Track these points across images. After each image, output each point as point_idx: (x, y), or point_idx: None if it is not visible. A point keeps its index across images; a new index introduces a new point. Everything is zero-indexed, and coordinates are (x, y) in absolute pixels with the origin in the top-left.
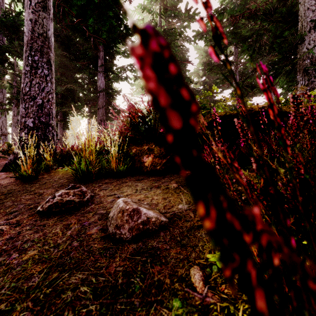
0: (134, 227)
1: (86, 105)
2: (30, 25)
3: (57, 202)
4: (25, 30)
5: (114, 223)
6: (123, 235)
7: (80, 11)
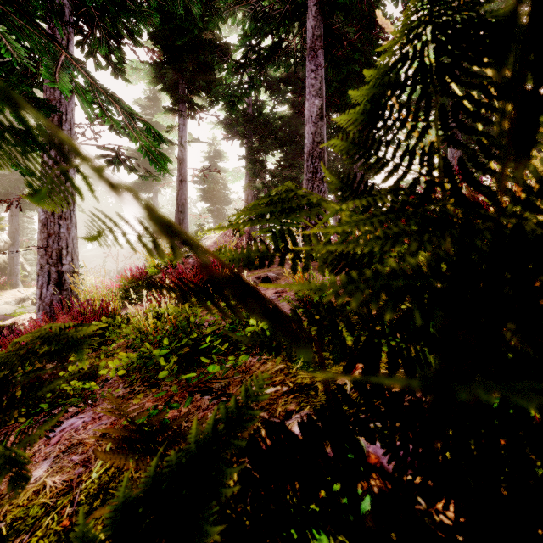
0: None
1: (332, 192)
2: (312, 137)
3: None
4: (306, 142)
5: None
6: None
7: (338, 86)
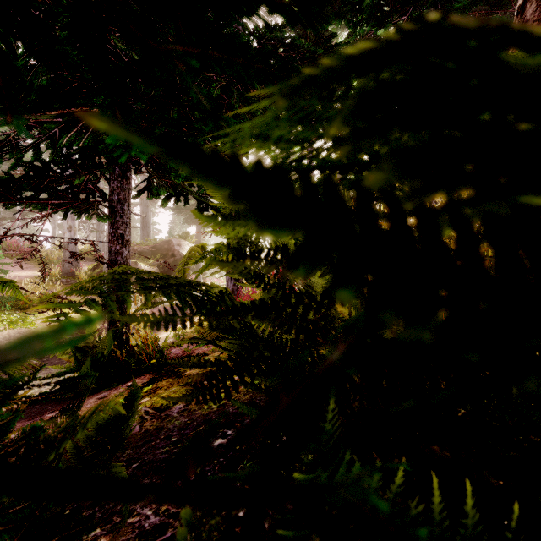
0: None
1: None
2: None
3: None
4: None
5: None
6: None
7: None
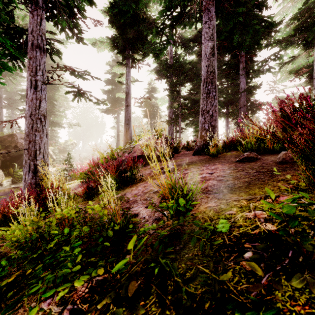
0: (292, 158)
1: (224, 107)
2: (206, 69)
3: (245, 157)
4: (202, 73)
5: (281, 158)
6: (287, 161)
7: (227, 34)
